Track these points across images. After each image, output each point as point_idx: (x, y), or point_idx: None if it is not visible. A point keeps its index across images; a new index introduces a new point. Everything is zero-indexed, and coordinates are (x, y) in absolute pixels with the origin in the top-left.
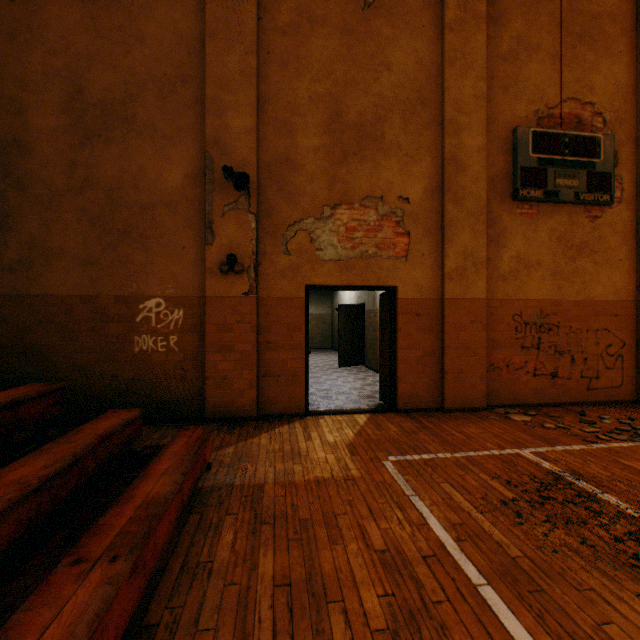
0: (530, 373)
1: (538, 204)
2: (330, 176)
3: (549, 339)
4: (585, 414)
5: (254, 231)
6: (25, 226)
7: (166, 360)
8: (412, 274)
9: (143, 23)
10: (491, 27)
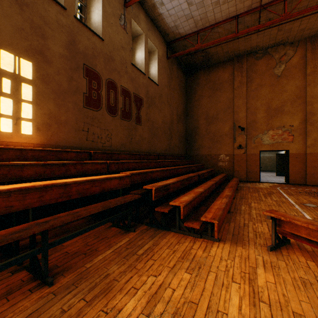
0: None
1: None
2: (266, 123)
3: None
4: None
5: (245, 139)
6: (198, 142)
7: (224, 167)
8: (294, 146)
9: (220, 98)
10: None
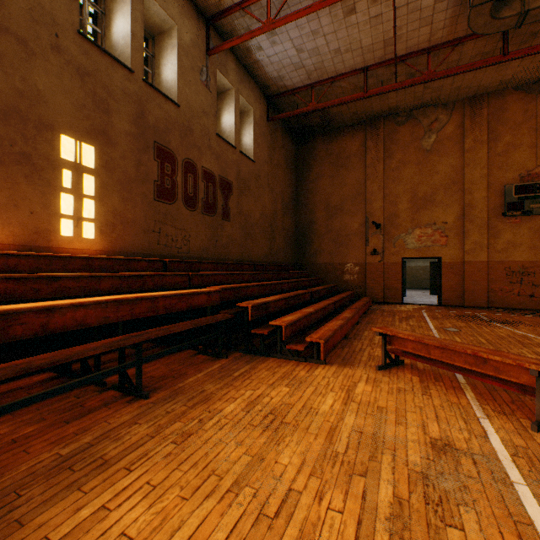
0: (515, 294)
1: (520, 217)
2: (411, 218)
3: (528, 279)
4: None
5: (382, 240)
6: (315, 244)
7: (353, 282)
8: (448, 252)
9: (346, 180)
10: (491, 143)
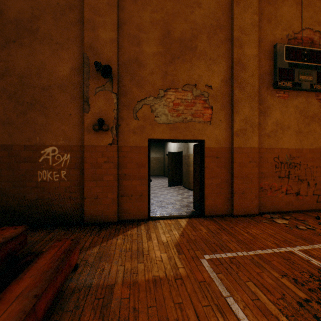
0: (284, 192)
1: (288, 91)
2: (163, 71)
3: (295, 172)
4: (319, 218)
5: (115, 104)
6: None
7: (59, 186)
8: (214, 132)
9: None
10: None
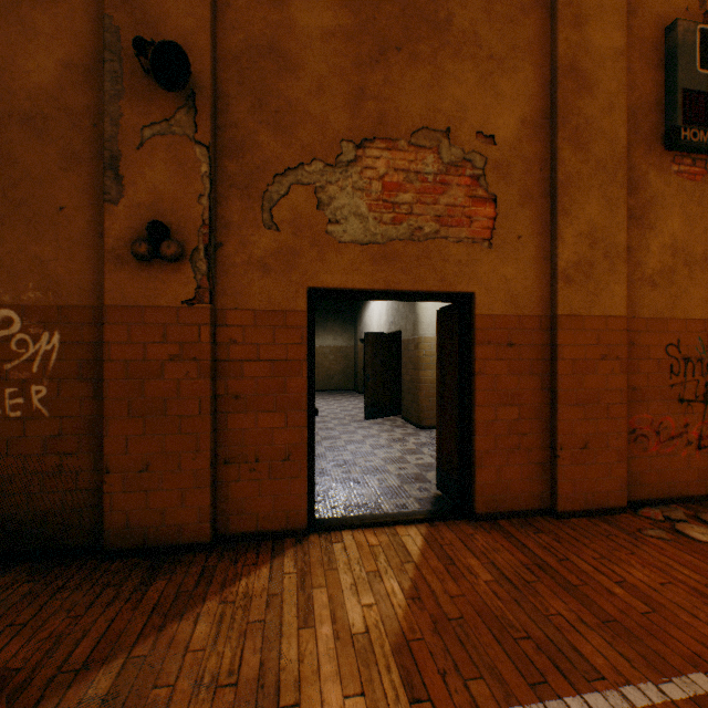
0: (692, 444)
1: (705, 158)
2: (354, 86)
3: None
4: None
5: (205, 179)
6: None
7: (23, 435)
8: (500, 271)
9: None
10: None
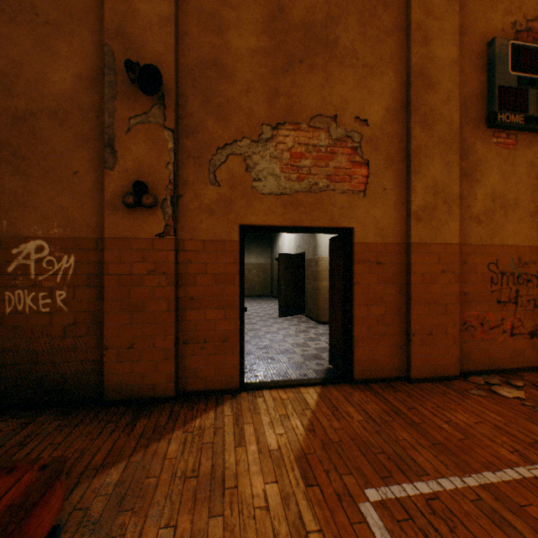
0: (507, 332)
1: (516, 133)
2: (271, 87)
3: (528, 292)
4: None
5: (171, 152)
6: None
7: (50, 323)
8: (371, 213)
9: None
10: None
